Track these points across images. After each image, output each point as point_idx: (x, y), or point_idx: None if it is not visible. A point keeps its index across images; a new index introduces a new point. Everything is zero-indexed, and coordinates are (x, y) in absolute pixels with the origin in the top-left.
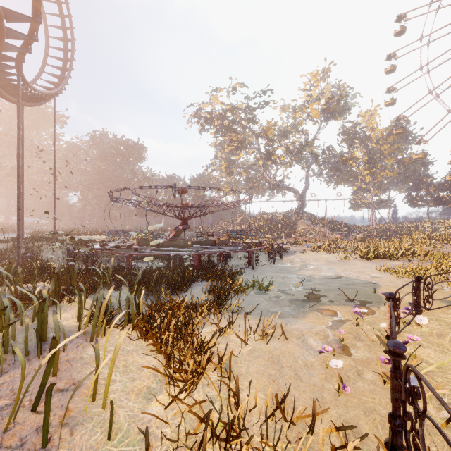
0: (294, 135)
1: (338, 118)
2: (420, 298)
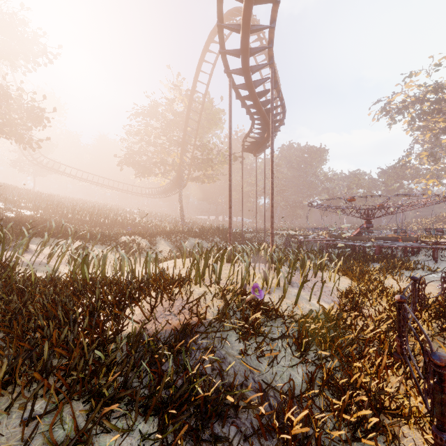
0: None
1: None
2: None
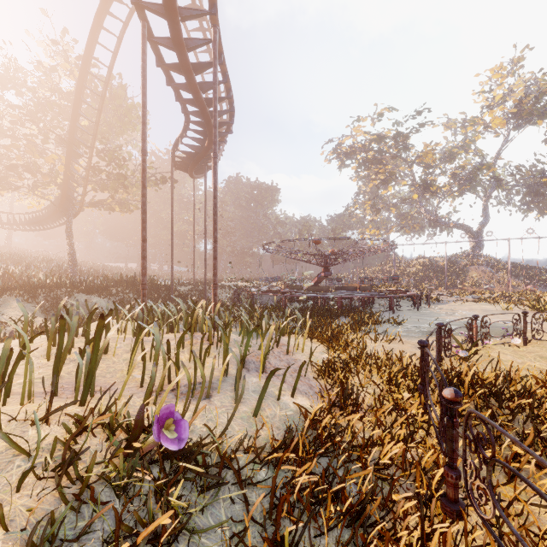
0: (462, 158)
1: (538, 122)
2: (525, 328)
